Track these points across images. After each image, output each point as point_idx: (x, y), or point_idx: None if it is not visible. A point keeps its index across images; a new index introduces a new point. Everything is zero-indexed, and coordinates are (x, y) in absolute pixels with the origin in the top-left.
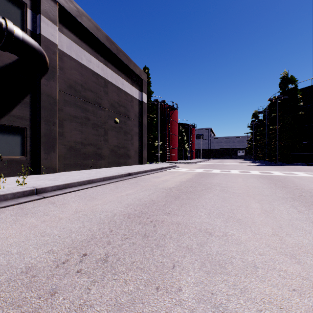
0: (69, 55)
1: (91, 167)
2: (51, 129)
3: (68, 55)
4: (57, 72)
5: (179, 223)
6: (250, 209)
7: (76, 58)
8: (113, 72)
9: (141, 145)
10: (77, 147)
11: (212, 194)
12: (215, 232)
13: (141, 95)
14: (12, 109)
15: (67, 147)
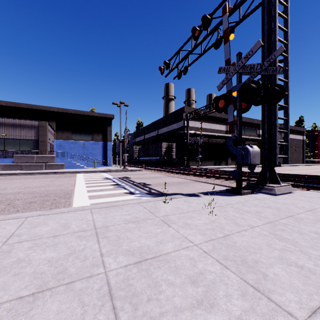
0: None
1: (290, 164)
2: None
3: None
4: None
5: None
6: None
7: None
8: (294, 135)
9: (303, 156)
10: None
11: None
12: None
13: (303, 137)
14: (281, 152)
15: None
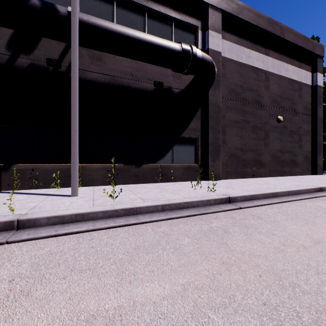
0: (229, 59)
1: (250, 176)
2: (216, 137)
3: (229, 60)
4: (221, 80)
5: None
6: None
7: (235, 60)
8: (275, 60)
9: (313, 148)
10: (236, 154)
11: None
12: None
13: (313, 77)
14: (189, 123)
15: (228, 154)
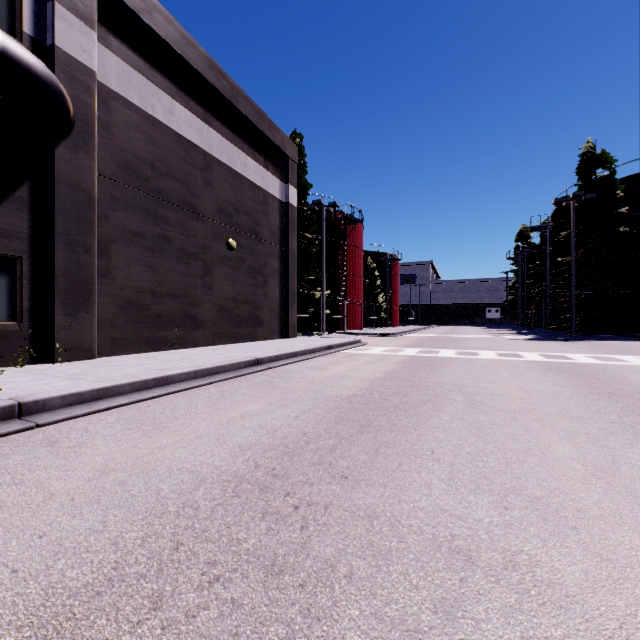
0: (123, 97)
1: (174, 346)
2: (79, 261)
3: (120, 98)
4: (96, 134)
5: (373, 515)
6: (555, 462)
7: (139, 105)
8: (224, 139)
9: (284, 297)
10: (141, 301)
11: (450, 416)
12: (482, 551)
13: (284, 189)
14: None
15: (118, 301)
